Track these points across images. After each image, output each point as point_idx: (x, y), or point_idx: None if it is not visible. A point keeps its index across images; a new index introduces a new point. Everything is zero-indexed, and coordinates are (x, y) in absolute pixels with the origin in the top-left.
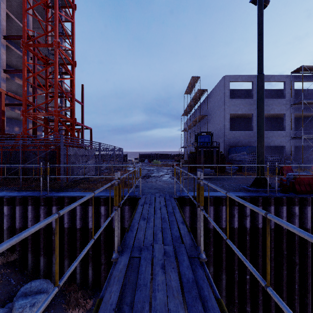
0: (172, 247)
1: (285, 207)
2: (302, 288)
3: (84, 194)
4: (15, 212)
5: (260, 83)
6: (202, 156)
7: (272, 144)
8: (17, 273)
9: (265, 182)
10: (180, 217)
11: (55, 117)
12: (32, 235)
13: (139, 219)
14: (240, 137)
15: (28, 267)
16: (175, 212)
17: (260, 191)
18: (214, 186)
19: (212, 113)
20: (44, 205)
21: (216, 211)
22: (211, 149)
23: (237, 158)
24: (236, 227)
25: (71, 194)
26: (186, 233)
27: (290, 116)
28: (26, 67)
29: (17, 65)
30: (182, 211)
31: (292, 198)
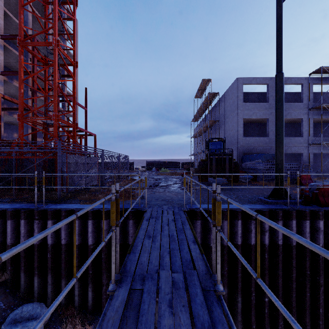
0: (182, 275)
1: (309, 221)
2: (328, 312)
3: (83, 206)
4: (7, 227)
5: (279, 84)
6: (214, 164)
7: (289, 151)
8: (8, 295)
9: (284, 193)
10: (191, 235)
11: (54, 122)
12: (25, 252)
13: (143, 238)
14: (254, 143)
15: (21, 288)
16: (185, 228)
17: (279, 203)
18: (237, 203)
19: (225, 118)
20: (39, 219)
21: (231, 226)
22: (224, 157)
23: (252, 166)
24: (254, 243)
25: (69, 207)
26: (198, 256)
27: (308, 121)
28: (23, 67)
29: (16, 67)
30: (193, 226)
31: (316, 211)
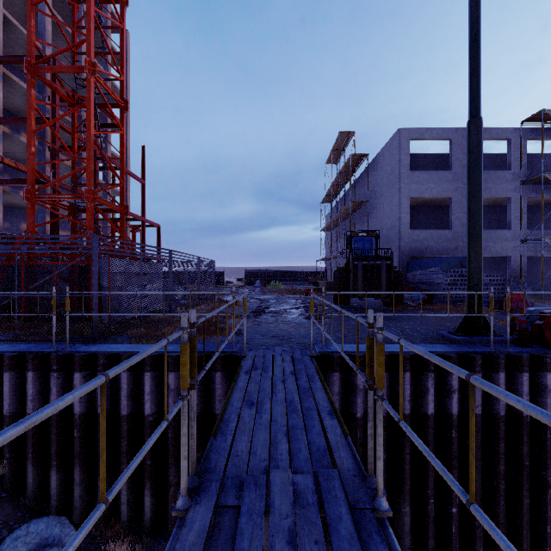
0: (312, 478)
1: (527, 374)
2: None
3: (136, 348)
4: (3, 384)
5: (474, 136)
6: (360, 275)
7: (487, 252)
8: (5, 502)
9: (483, 324)
10: (325, 401)
11: (87, 203)
12: (35, 428)
13: (240, 406)
14: (428, 240)
15: (27, 491)
16: (315, 387)
17: (475, 342)
18: (420, 349)
19: (378, 198)
20: (59, 370)
21: (393, 382)
22: (377, 263)
23: (424, 278)
24: (432, 413)
25: (111, 349)
26: (340, 440)
27: (520, 202)
28: (34, 109)
29: (24, 111)
30: (326, 382)
31: (540, 356)
